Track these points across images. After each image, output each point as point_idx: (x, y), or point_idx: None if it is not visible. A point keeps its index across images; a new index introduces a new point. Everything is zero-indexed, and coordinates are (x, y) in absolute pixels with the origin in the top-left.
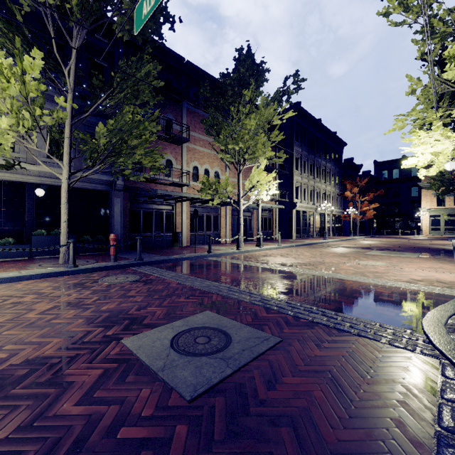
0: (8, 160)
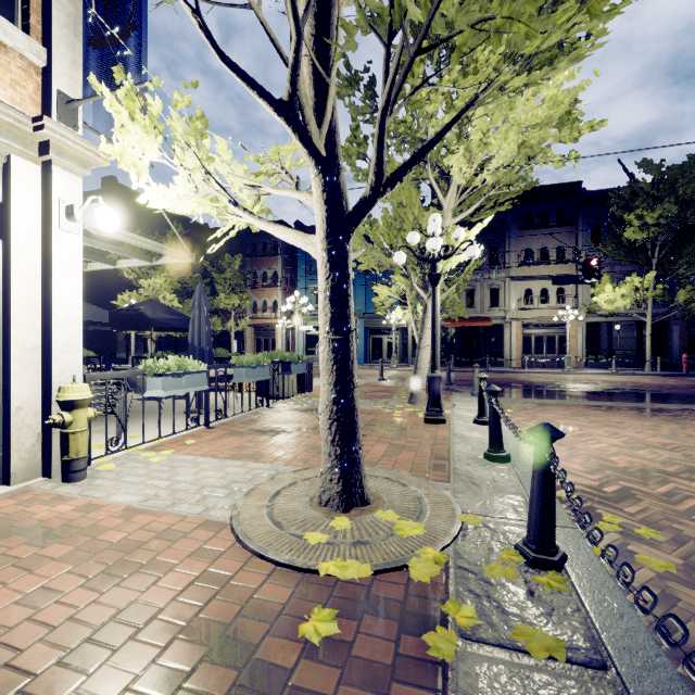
0: (611, 313)
